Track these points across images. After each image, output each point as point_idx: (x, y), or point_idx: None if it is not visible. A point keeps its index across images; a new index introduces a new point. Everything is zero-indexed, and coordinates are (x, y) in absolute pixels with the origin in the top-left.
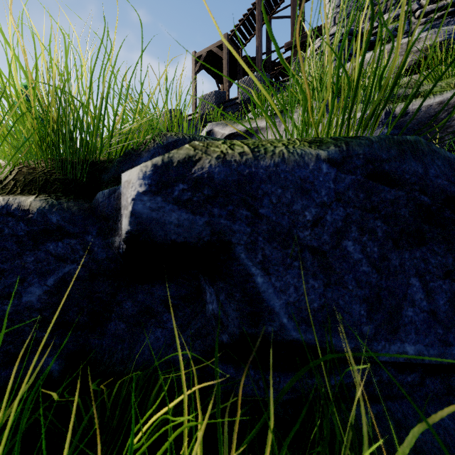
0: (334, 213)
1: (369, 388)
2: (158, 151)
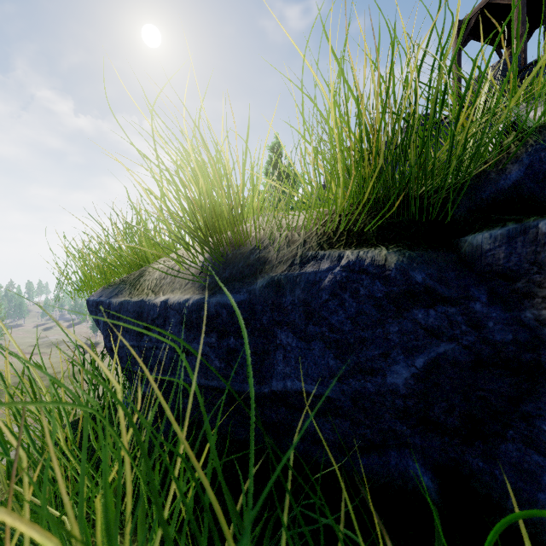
0: None
1: None
2: (539, 157)
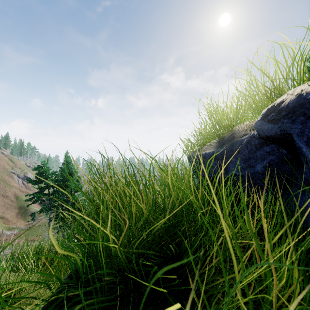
0: None
1: None
2: None
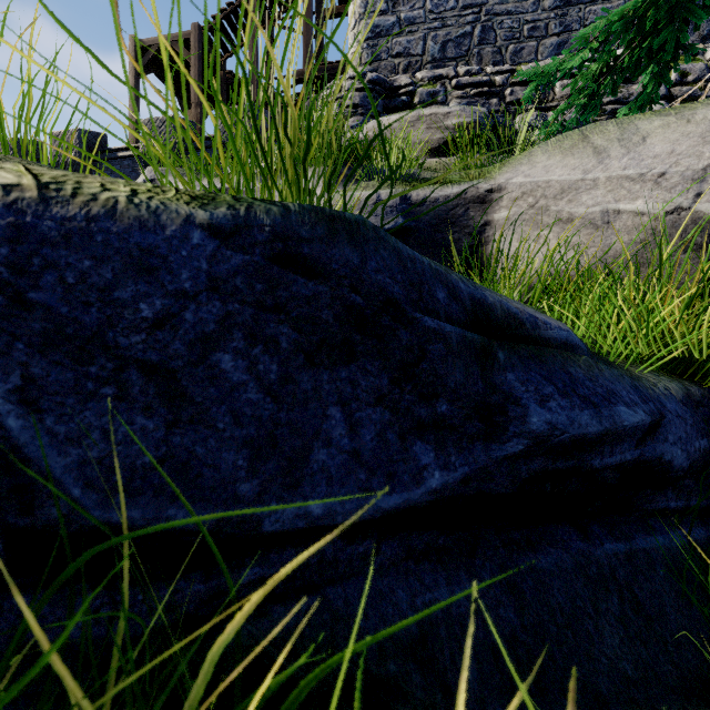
0: (202, 309)
1: (305, 575)
2: None
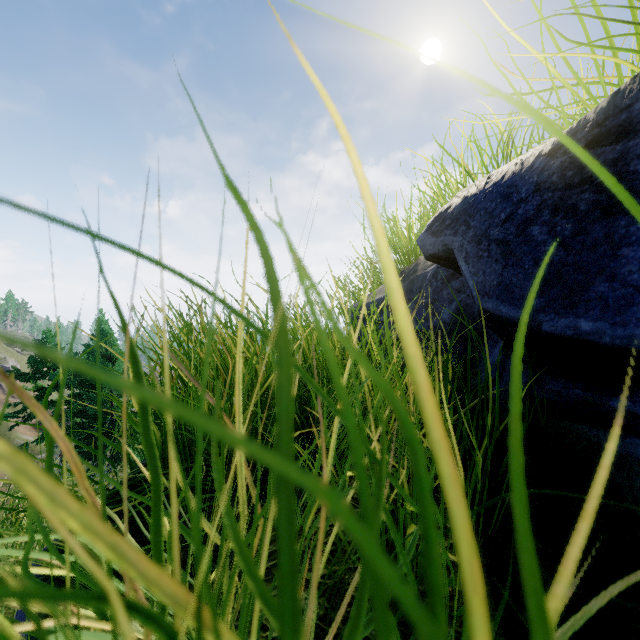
0: (527, 205)
1: None
2: None
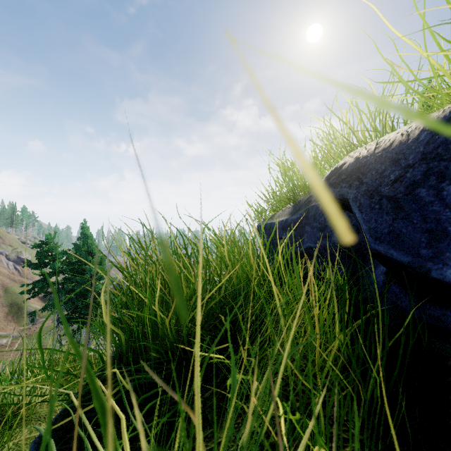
0: (415, 170)
1: None
2: None
